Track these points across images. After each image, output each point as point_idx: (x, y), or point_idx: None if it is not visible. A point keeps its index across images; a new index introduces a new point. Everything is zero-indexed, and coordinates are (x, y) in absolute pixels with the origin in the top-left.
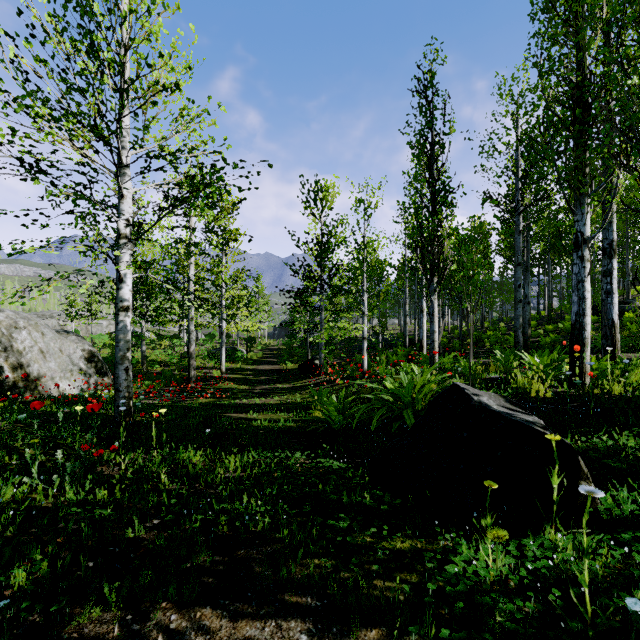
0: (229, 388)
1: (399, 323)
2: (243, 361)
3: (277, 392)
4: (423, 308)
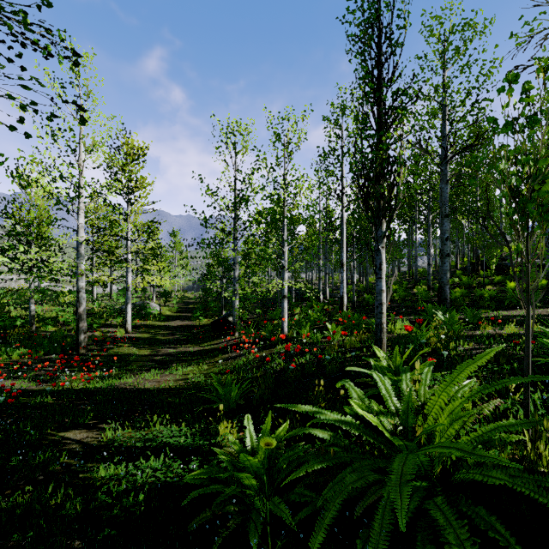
0: (126, 354)
1: (306, 277)
2: (155, 317)
3: (182, 359)
4: (343, 262)
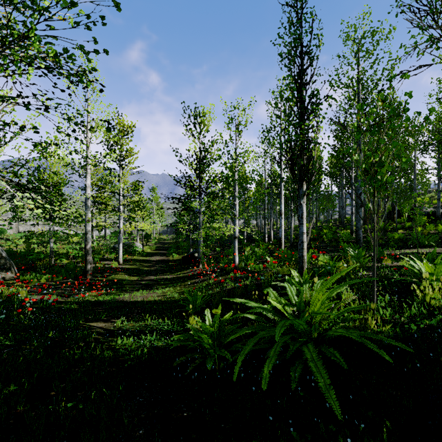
0: (120, 279)
1: (256, 223)
2: (139, 253)
3: (161, 283)
4: (282, 212)
